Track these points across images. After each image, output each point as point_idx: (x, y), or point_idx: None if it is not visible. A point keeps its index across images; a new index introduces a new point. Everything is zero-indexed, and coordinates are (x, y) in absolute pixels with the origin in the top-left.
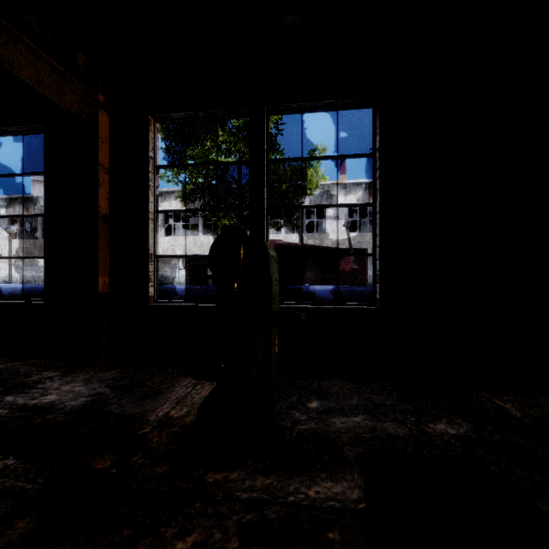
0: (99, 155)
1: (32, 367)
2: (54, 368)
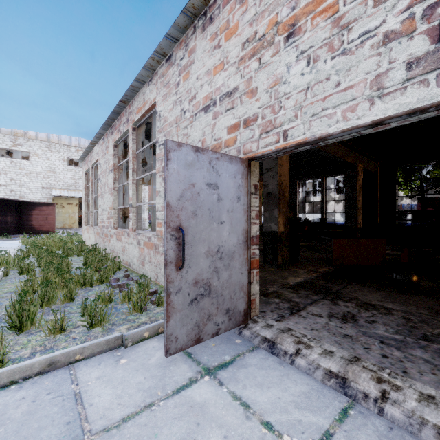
0: (378, 181)
1: None
2: None
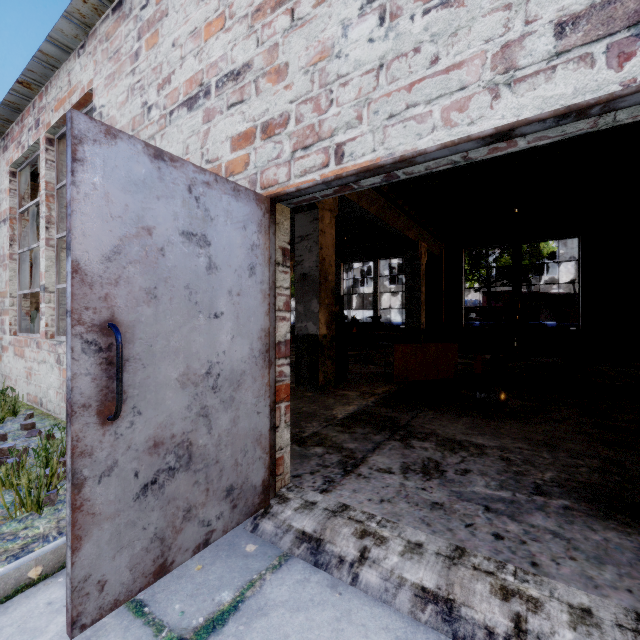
0: (442, 268)
1: None
2: None
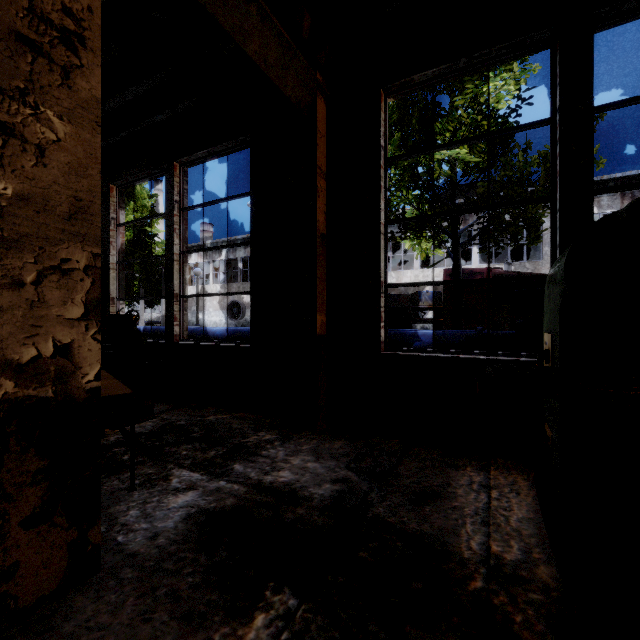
0: (317, 155)
1: (243, 423)
2: (267, 427)
